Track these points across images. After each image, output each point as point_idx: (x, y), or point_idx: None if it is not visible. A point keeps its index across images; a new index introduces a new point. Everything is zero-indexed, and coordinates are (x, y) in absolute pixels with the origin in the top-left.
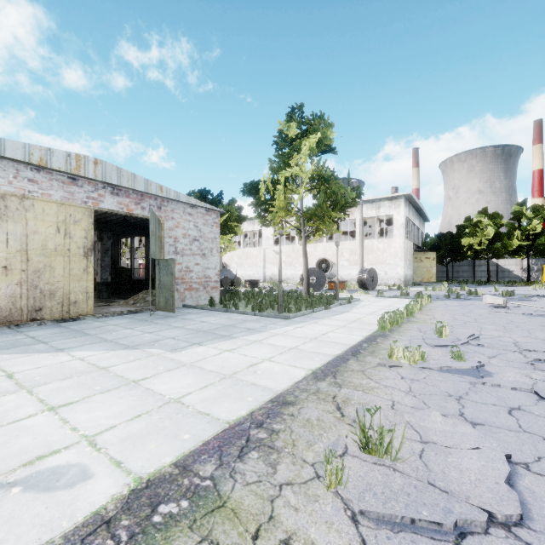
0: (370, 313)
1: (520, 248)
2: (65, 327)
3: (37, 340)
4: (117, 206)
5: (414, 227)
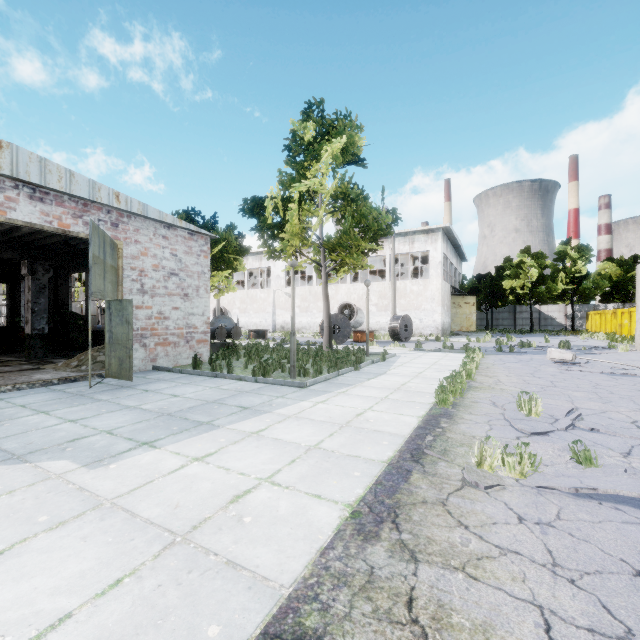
0: (414, 375)
1: (565, 292)
2: None
3: None
4: (40, 218)
5: (451, 267)
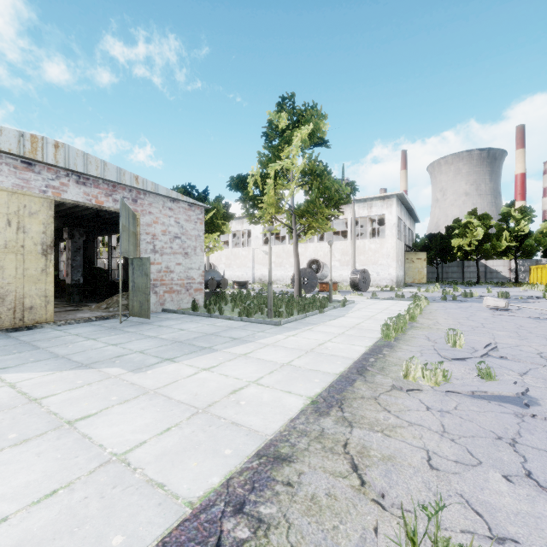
0: (367, 318)
1: (508, 249)
2: (13, 338)
3: None
4: (83, 197)
5: (405, 228)
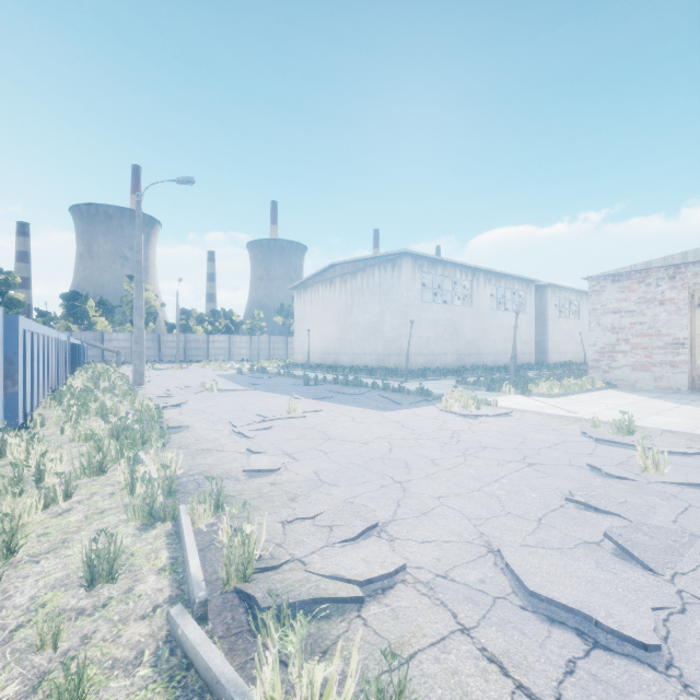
0: None
1: None
2: None
3: (696, 400)
4: None
5: None
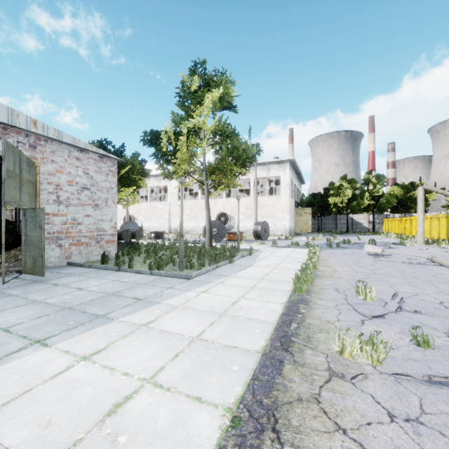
0: (274, 267)
1: (368, 206)
2: None
3: None
4: None
5: (295, 188)
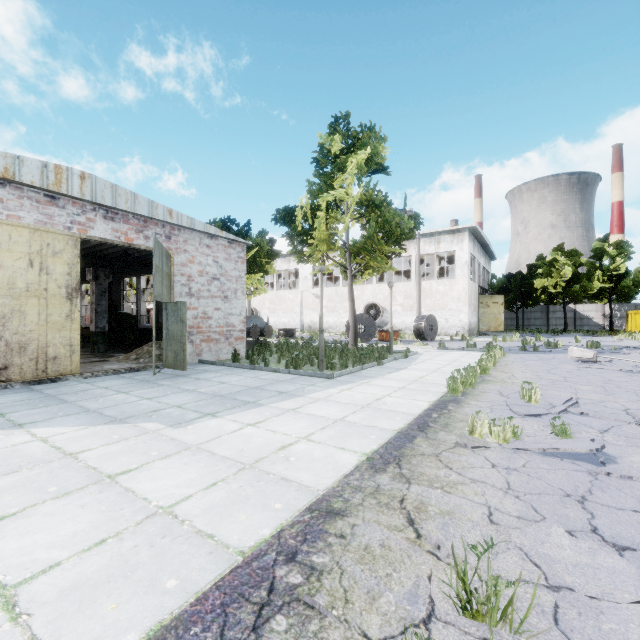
0: (433, 370)
1: (602, 291)
2: (37, 391)
3: None
4: (111, 234)
5: (479, 266)
